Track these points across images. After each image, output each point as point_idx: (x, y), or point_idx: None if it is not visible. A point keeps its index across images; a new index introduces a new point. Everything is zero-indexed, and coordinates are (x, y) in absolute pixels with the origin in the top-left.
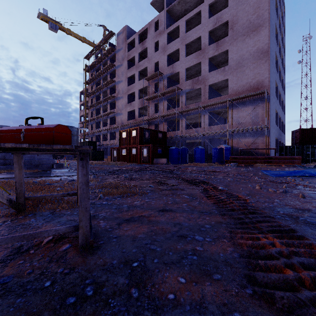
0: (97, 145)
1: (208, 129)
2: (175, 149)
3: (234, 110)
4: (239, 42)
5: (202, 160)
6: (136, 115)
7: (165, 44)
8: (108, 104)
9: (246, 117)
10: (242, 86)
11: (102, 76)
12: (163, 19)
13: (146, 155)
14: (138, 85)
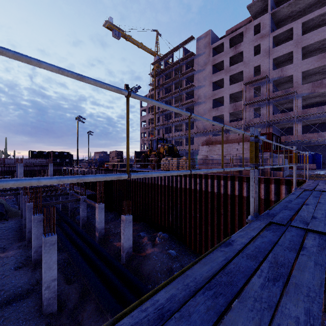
0: None
1: None
2: (309, 155)
3: None
4: None
5: None
6: (226, 120)
7: (269, 47)
8: (184, 110)
9: None
10: None
11: (175, 81)
12: (266, 22)
13: None
14: (229, 89)
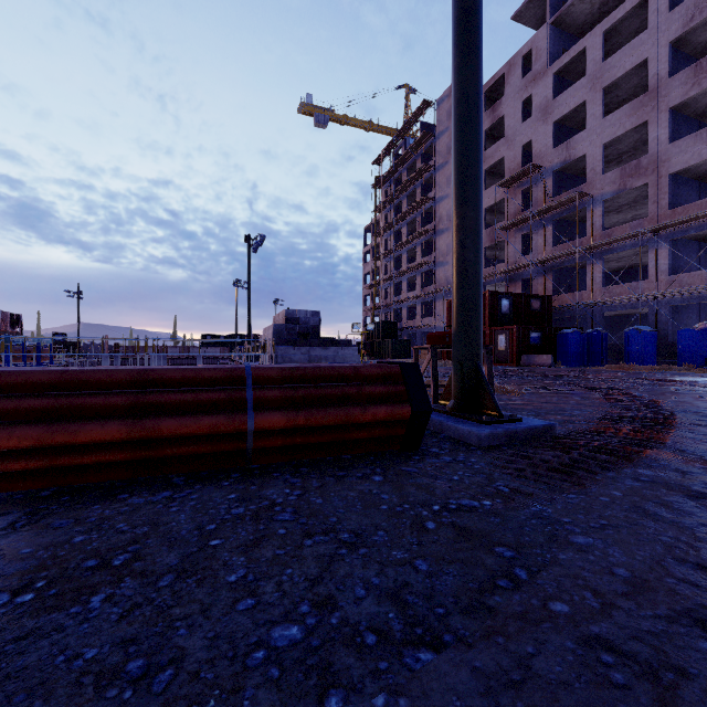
0: (397, 329)
1: (667, 282)
2: (573, 335)
3: None
4: None
5: (649, 358)
6: None
7: (547, 99)
8: (419, 247)
9: None
10: None
11: (407, 192)
12: (542, 45)
13: (504, 347)
14: (484, 199)
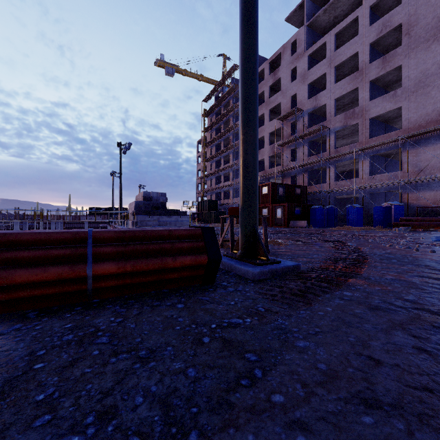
0: (218, 205)
1: (368, 179)
2: (319, 209)
3: (411, 151)
4: (420, 52)
5: (359, 222)
6: (266, 166)
7: (305, 70)
8: (231, 154)
9: (431, 160)
10: (425, 115)
11: (224, 120)
12: (302, 38)
13: (280, 216)
14: (269, 127)
